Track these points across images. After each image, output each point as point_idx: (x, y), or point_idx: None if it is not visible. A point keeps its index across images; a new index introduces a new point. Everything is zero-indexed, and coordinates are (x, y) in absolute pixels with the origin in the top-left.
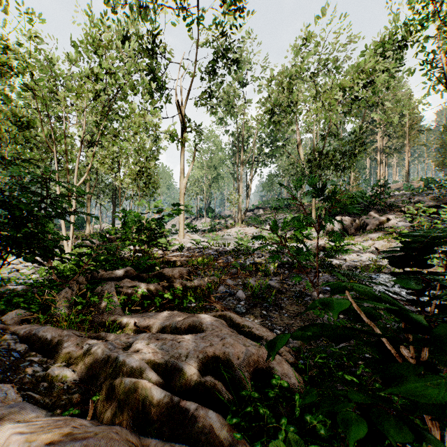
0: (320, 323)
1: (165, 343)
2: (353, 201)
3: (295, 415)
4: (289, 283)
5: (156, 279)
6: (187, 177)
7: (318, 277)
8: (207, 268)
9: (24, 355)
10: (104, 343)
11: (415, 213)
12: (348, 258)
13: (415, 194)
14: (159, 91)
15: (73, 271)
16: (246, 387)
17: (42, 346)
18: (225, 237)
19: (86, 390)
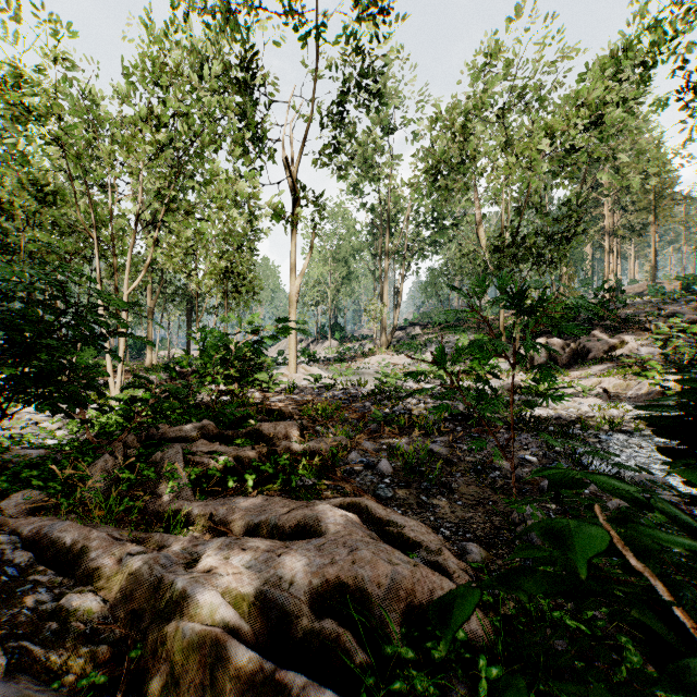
0: (529, 545)
1: (257, 555)
2: (566, 313)
3: (480, 696)
4: (464, 448)
5: (248, 440)
6: (301, 276)
7: (513, 441)
8: (331, 422)
9: (27, 571)
10: (154, 555)
11: (670, 333)
12: (559, 406)
13: (667, 302)
14: (258, 143)
15: (121, 425)
16: (393, 642)
17: (56, 556)
18: (362, 371)
19: (122, 637)
